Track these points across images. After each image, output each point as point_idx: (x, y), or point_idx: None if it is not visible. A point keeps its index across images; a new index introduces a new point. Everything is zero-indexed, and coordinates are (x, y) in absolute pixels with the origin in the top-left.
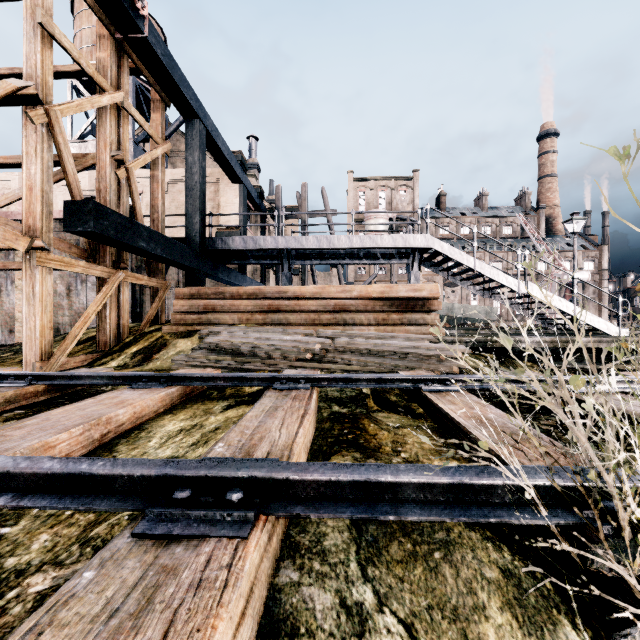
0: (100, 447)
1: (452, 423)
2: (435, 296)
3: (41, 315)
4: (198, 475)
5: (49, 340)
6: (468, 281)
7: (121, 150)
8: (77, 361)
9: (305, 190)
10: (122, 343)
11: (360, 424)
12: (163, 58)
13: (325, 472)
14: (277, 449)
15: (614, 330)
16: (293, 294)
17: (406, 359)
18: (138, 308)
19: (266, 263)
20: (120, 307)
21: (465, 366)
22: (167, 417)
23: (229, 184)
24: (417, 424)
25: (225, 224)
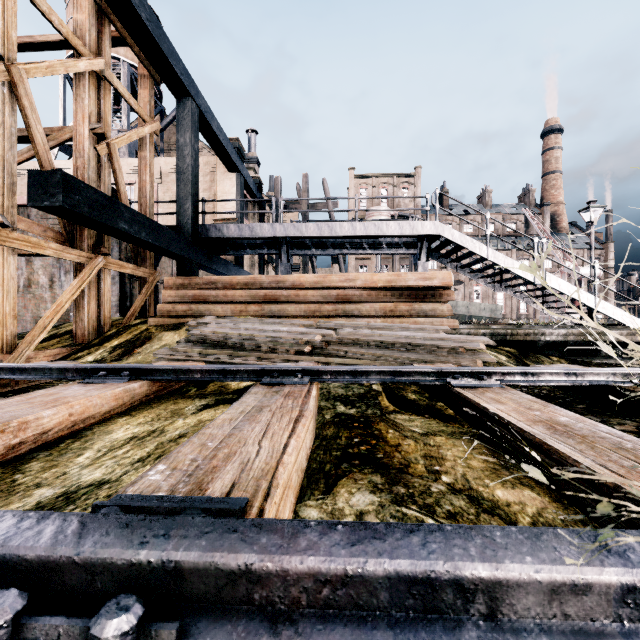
0: (3, 464)
1: (509, 430)
2: (448, 285)
3: (2, 301)
4: (51, 557)
5: (12, 330)
6: (478, 273)
7: (102, 124)
8: (47, 355)
9: (305, 181)
10: (102, 336)
11: (375, 430)
12: (149, 24)
13: (333, 552)
14: (249, 477)
15: (639, 324)
16: (291, 284)
17: (420, 352)
18: (128, 302)
19: (263, 253)
20: (101, 297)
21: (490, 359)
22: (121, 420)
23: (225, 173)
24: (451, 430)
25: (221, 215)
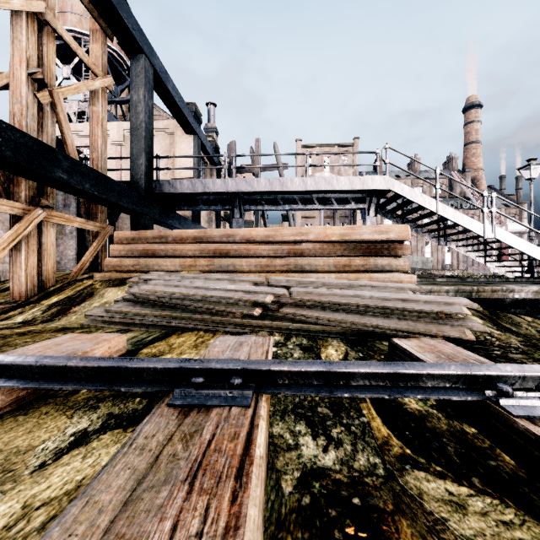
0: None
1: None
2: (404, 238)
3: None
4: None
5: None
6: (423, 228)
7: (44, 71)
8: None
9: (258, 145)
10: (43, 292)
11: None
12: None
13: None
14: None
15: None
16: (242, 237)
17: (390, 316)
18: None
19: (217, 209)
20: (43, 251)
21: (480, 328)
22: None
23: (183, 135)
24: None
25: (179, 174)
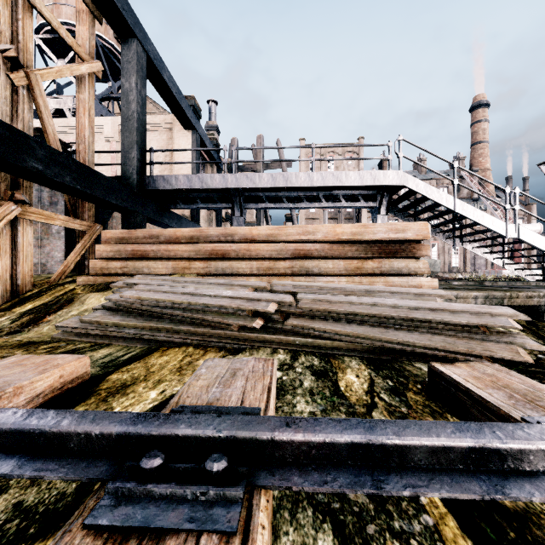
0: None
1: None
2: (424, 238)
3: None
4: None
5: None
6: (436, 228)
7: (19, 49)
8: None
9: (260, 142)
10: (18, 298)
11: None
12: None
13: None
14: None
15: None
16: (242, 237)
17: (420, 330)
18: None
19: (216, 207)
20: (18, 252)
21: (536, 346)
22: None
23: (181, 130)
24: None
25: (177, 172)
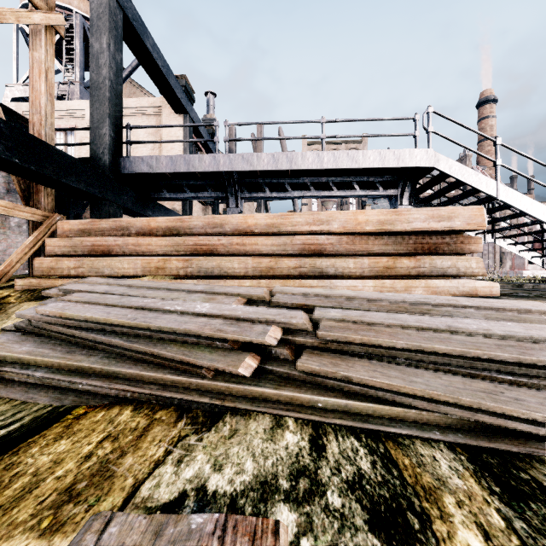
0: None
1: None
2: (477, 227)
3: None
4: None
5: None
6: None
7: None
8: None
9: (260, 130)
10: None
11: None
12: None
13: None
14: None
15: None
16: (234, 227)
17: None
18: None
19: (207, 196)
20: None
21: None
22: None
23: (172, 114)
24: None
25: None
